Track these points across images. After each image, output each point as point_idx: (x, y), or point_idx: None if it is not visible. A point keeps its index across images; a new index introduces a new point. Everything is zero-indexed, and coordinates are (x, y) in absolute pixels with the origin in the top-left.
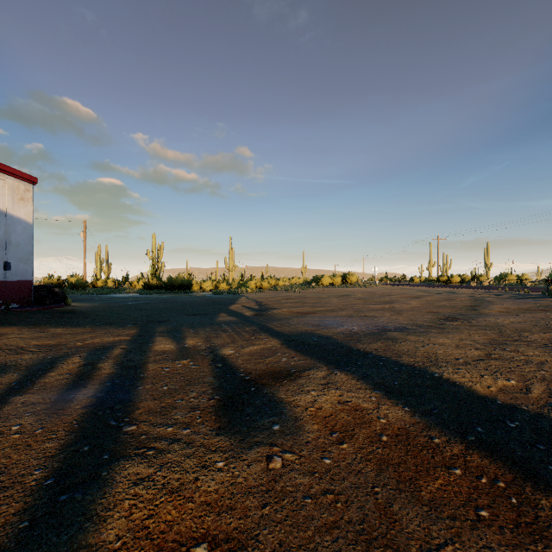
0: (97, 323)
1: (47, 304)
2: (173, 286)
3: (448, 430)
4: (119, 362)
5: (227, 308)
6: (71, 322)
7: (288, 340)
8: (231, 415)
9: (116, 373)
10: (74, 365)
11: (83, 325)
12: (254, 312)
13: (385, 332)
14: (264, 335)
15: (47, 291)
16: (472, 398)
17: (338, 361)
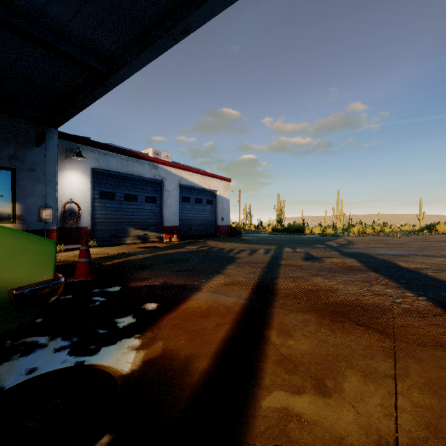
0: (259, 244)
1: (235, 236)
2: (291, 230)
3: (367, 267)
4: (274, 251)
5: (323, 243)
6: (249, 243)
7: (344, 253)
8: (306, 259)
9: (274, 253)
10: (262, 251)
11: (254, 244)
12: (338, 245)
13: (409, 255)
14: (333, 251)
15: (234, 230)
16: (394, 266)
17: (357, 258)
